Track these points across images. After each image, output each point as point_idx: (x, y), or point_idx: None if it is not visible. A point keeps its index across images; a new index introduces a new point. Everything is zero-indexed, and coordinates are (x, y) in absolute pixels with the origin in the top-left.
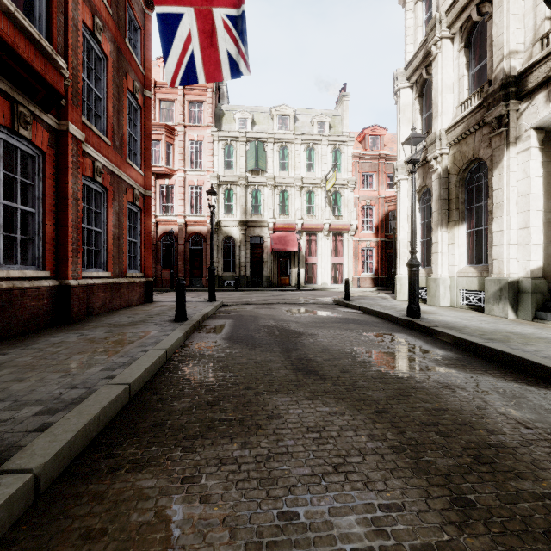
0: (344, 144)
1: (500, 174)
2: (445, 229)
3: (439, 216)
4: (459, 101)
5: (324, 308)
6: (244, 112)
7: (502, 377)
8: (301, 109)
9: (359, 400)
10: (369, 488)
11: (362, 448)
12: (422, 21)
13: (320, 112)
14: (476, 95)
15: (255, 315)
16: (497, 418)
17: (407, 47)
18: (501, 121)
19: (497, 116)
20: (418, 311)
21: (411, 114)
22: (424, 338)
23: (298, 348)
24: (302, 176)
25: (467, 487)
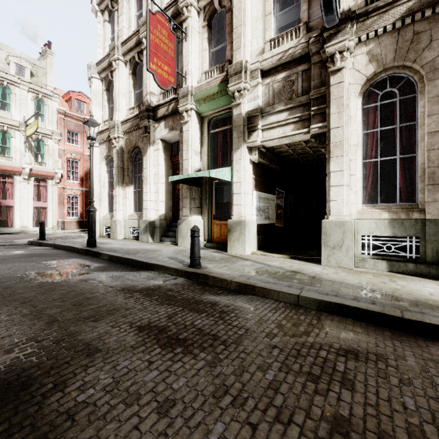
0: (49, 97)
1: (146, 160)
2: (121, 187)
3: (117, 178)
4: (129, 106)
5: (12, 248)
6: None
7: (121, 271)
8: None
9: (11, 300)
10: None
11: None
12: (109, 37)
13: (19, 54)
14: (137, 107)
15: None
16: (101, 288)
17: (99, 49)
18: (147, 129)
19: (145, 126)
20: (95, 242)
21: (102, 100)
22: (91, 259)
23: None
24: None
25: (60, 316)
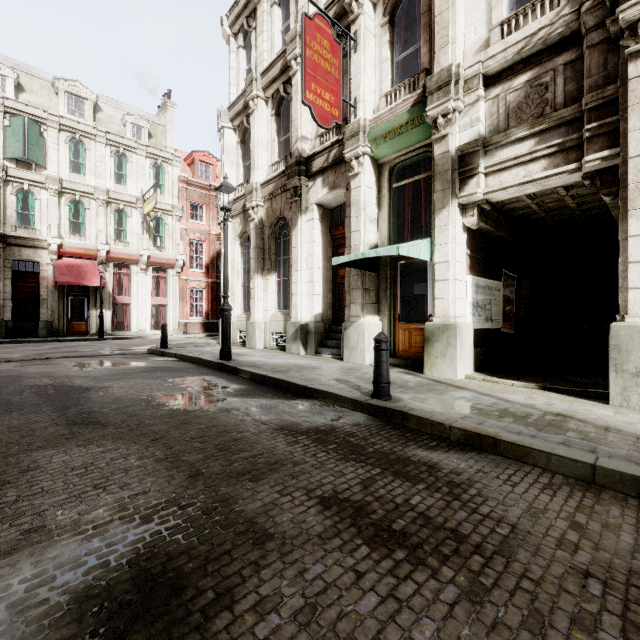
0: (169, 162)
1: (296, 235)
2: (261, 276)
3: (256, 264)
4: (272, 161)
5: (131, 359)
6: (1, 64)
7: (271, 397)
8: (107, 98)
9: (140, 435)
10: (125, 489)
11: (128, 468)
12: (244, 69)
13: (136, 111)
14: (283, 161)
15: (16, 375)
16: (250, 423)
17: (231, 88)
18: (297, 191)
19: (294, 186)
20: (230, 353)
21: (235, 158)
22: (228, 377)
23: (80, 403)
24: (108, 188)
25: (204, 466)
